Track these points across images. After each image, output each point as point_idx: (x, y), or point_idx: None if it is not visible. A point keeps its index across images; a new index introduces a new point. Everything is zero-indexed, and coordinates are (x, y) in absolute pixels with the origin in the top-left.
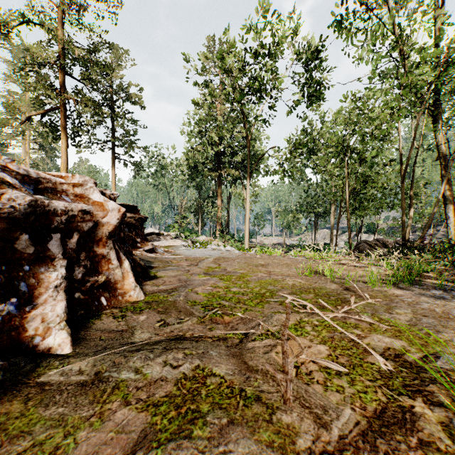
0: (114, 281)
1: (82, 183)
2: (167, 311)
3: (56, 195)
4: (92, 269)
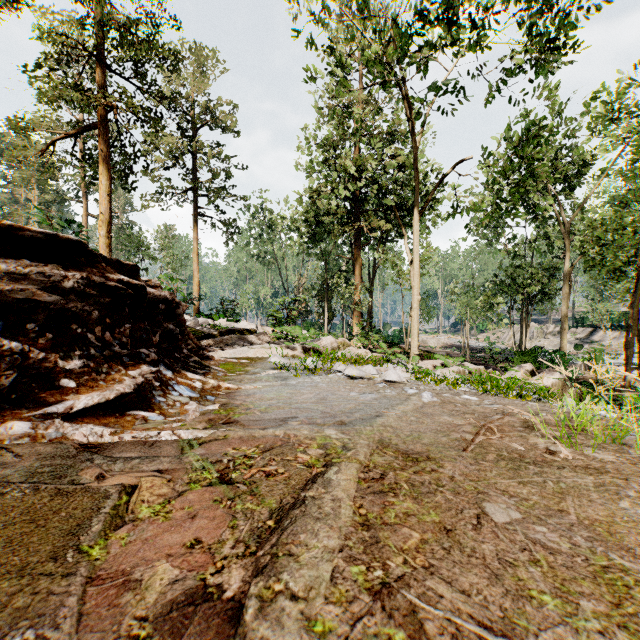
0: None
1: None
2: None
3: None
4: None
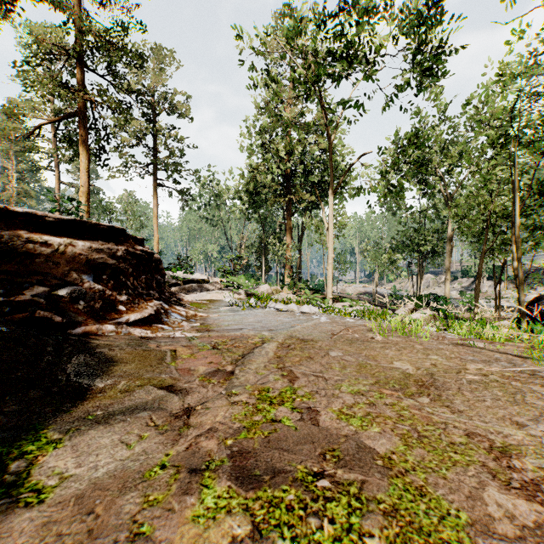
0: None
1: None
2: None
3: None
4: None
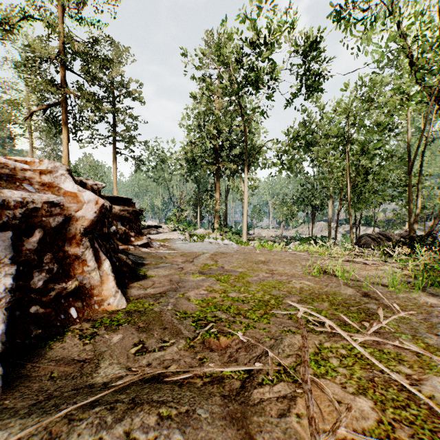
0: (89, 286)
1: (52, 170)
2: (149, 327)
3: (14, 183)
4: (61, 273)
